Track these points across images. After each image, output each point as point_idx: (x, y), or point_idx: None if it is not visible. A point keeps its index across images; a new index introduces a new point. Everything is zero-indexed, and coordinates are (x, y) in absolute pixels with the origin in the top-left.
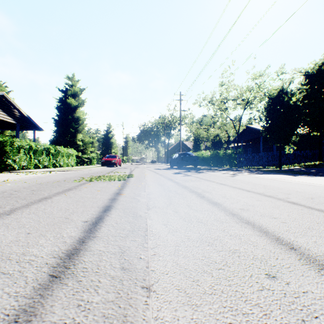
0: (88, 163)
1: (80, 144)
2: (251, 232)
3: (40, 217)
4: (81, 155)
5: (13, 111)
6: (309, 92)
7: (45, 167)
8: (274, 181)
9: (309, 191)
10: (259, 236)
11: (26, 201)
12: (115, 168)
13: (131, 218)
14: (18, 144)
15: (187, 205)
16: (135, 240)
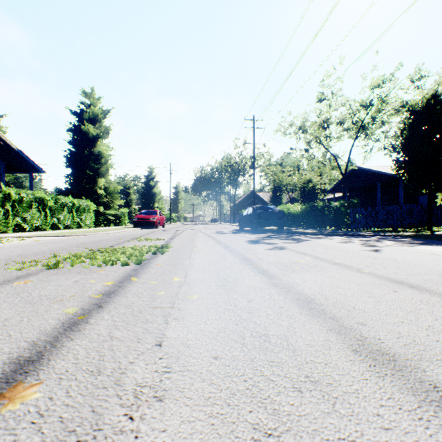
0: (116, 223)
1: (101, 194)
2: None
3: None
4: (103, 211)
5: None
6: None
7: (38, 229)
8: None
9: None
10: None
11: None
12: (152, 230)
13: None
14: None
15: None
16: None
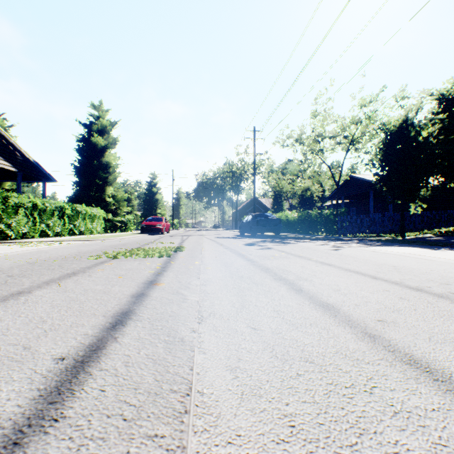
0: (122, 229)
1: (110, 202)
2: (441, 399)
3: None
4: (111, 218)
5: (12, 154)
6: (446, 124)
7: (57, 234)
8: (406, 258)
9: None
10: None
11: None
12: (160, 236)
13: (162, 349)
14: (15, 200)
15: (275, 311)
16: (156, 434)
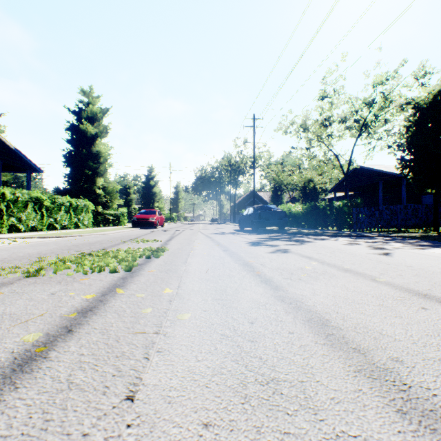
0: (115, 223)
1: (100, 193)
2: None
3: None
4: (102, 210)
5: None
6: None
7: (34, 229)
8: None
9: None
10: None
11: None
12: (151, 230)
13: None
14: None
15: None
16: None
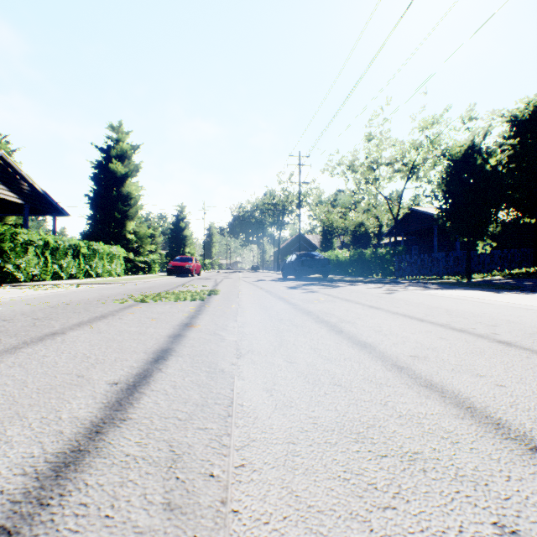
0: (145, 271)
1: (131, 239)
2: (441, 408)
3: (28, 375)
4: (133, 257)
5: (18, 183)
6: (517, 151)
7: (71, 277)
8: (462, 302)
9: (529, 320)
10: (459, 419)
11: (16, 340)
12: (189, 279)
13: (205, 377)
14: (24, 237)
15: (312, 349)
16: (206, 427)
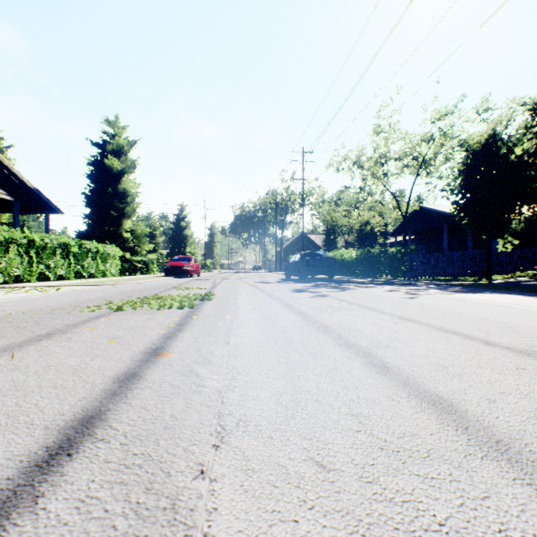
0: (143, 271)
1: (127, 238)
2: None
3: None
4: (129, 257)
5: (7, 179)
6: None
7: (61, 278)
8: (512, 311)
9: None
10: None
11: None
12: (187, 279)
13: None
14: (4, 235)
15: (353, 416)
16: None
